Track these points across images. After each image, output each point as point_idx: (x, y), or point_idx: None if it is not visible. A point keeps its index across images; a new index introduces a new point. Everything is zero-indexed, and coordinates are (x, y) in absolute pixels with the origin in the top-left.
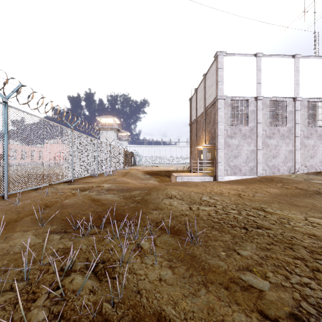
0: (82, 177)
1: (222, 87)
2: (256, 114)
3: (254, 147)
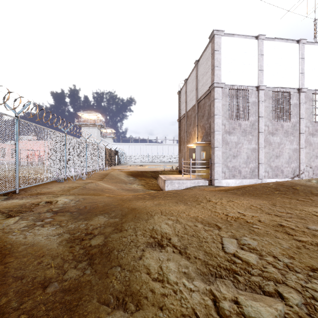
0: (41, 183)
1: (219, 73)
2: (257, 107)
3: (255, 145)
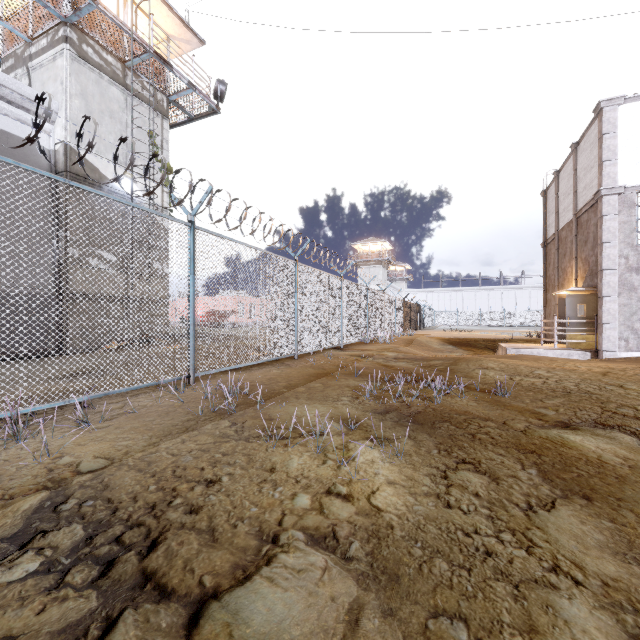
0: (348, 344)
1: (612, 171)
2: None
3: None
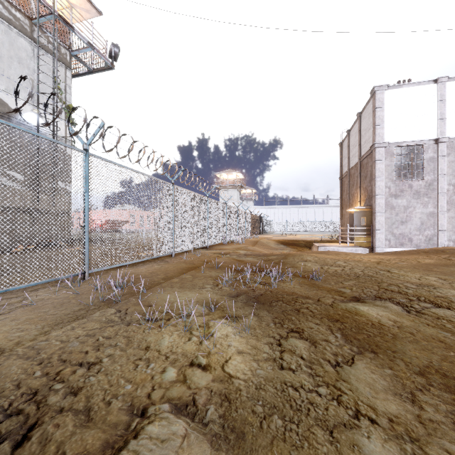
0: (213, 245)
1: (381, 132)
2: (437, 163)
3: (433, 209)
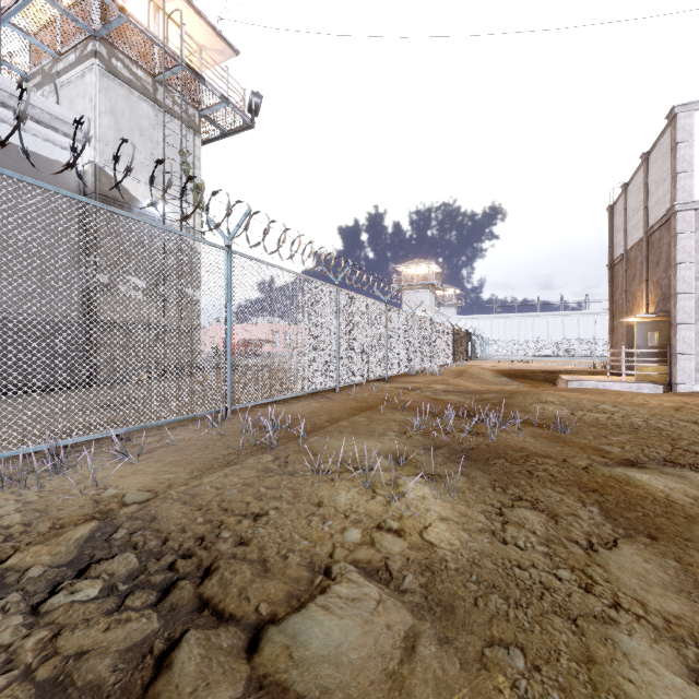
0: (393, 376)
1: (688, 184)
2: None
3: None
